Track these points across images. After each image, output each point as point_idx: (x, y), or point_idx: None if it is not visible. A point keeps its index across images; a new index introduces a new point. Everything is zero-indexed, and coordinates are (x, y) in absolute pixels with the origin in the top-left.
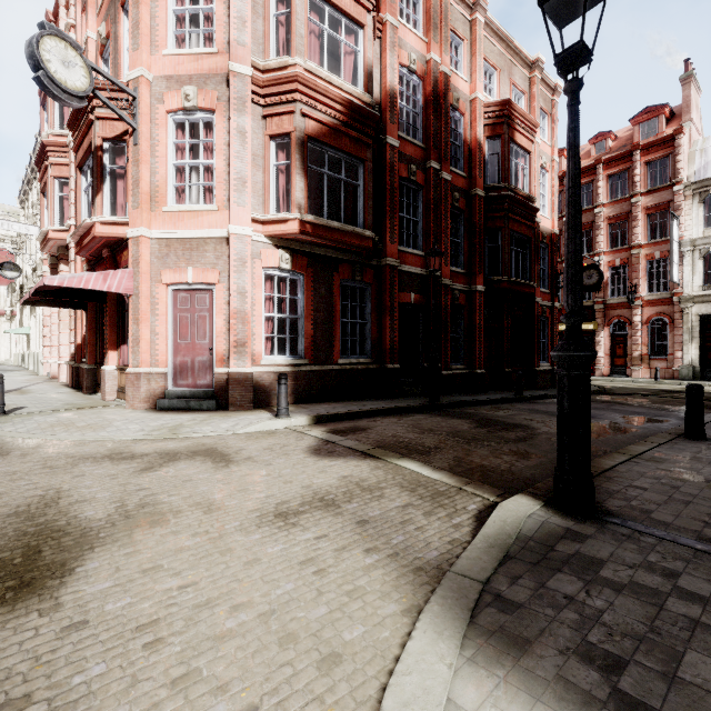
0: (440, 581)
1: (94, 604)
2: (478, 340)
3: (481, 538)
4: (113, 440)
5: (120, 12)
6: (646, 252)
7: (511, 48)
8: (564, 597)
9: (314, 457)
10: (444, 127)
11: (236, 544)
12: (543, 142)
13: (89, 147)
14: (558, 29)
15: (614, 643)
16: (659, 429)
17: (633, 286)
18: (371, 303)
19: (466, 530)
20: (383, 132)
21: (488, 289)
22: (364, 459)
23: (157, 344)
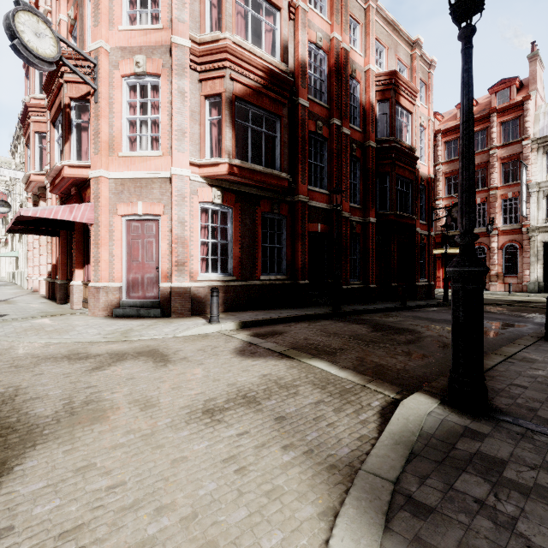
0: (353, 480)
1: (24, 507)
2: (371, 261)
3: (387, 435)
4: (74, 342)
5: None
6: (501, 193)
7: (397, 30)
8: (475, 501)
9: (239, 357)
10: (344, 91)
11: (165, 441)
12: (422, 105)
13: (59, 105)
14: None
15: None
16: (521, 332)
17: (491, 219)
18: (286, 231)
19: (372, 426)
20: (296, 95)
21: (378, 221)
22: (281, 359)
23: (113, 264)
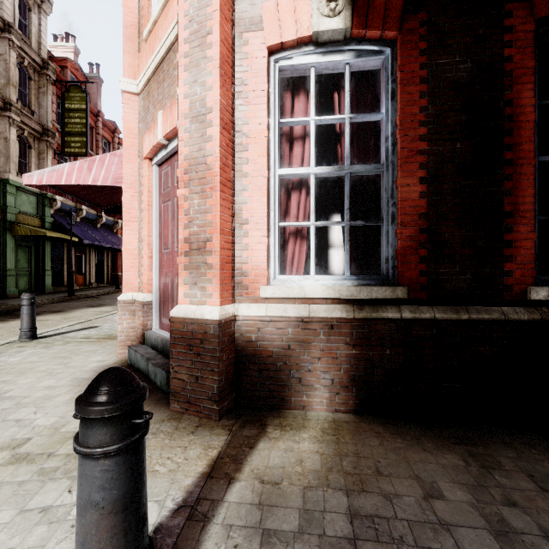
0: None
1: None
2: None
3: None
4: None
5: None
6: None
7: None
8: None
9: None
10: None
11: None
12: None
13: None
14: None
15: None
16: None
17: None
18: None
19: None
20: None
21: None
22: None
23: (142, 257)
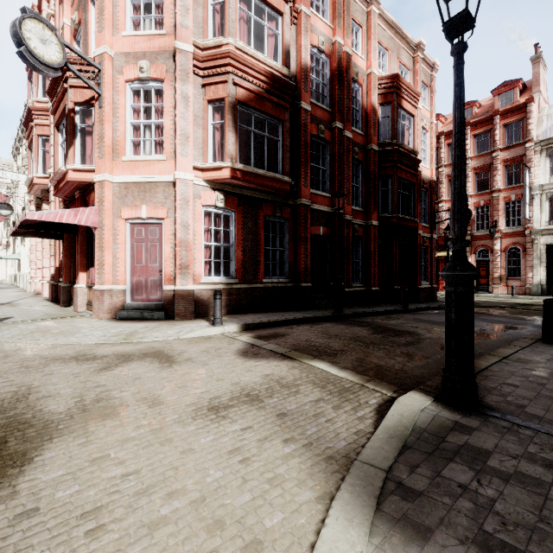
0: (349, 469)
1: (47, 492)
2: (373, 264)
3: (382, 429)
4: (80, 344)
5: (89, 3)
6: (504, 195)
7: (399, 33)
8: (459, 485)
9: (242, 358)
10: (347, 95)
11: (174, 435)
12: (424, 108)
13: (64, 109)
14: (445, 2)
15: (509, 533)
16: (519, 335)
17: (494, 221)
18: (289, 235)
19: (368, 422)
20: (298, 99)
21: (381, 223)
22: (283, 360)
23: (117, 267)
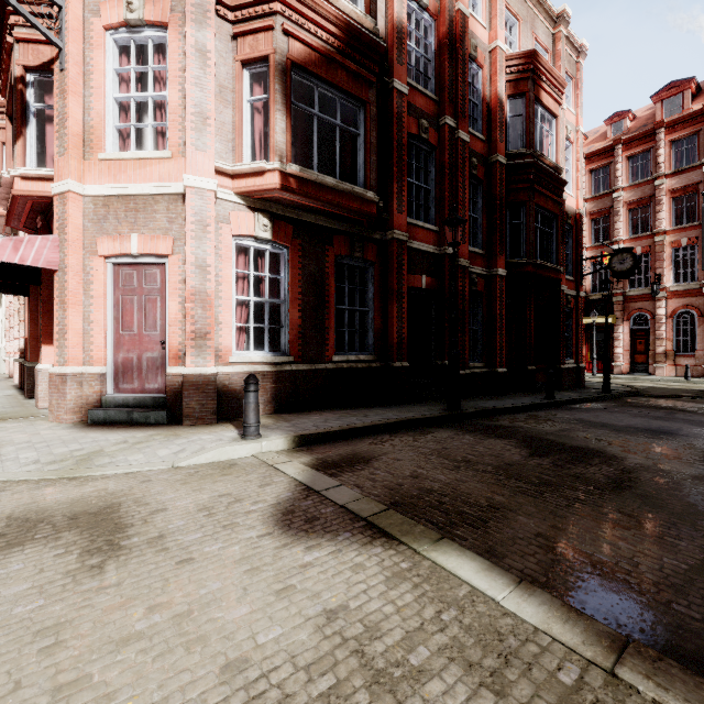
0: None
1: None
2: (499, 333)
3: None
4: None
5: None
6: (671, 239)
7: None
8: None
9: (279, 535)
10: (461, 77)
11: None
12: (568, 110)
13: (11, 82)
14: None
15: None
16: None
17: (657, 276)
18: (374, 287)
19: None
20: (389, 75)
21: (509, 273)
22: (371, 542)
23: (91, 336)
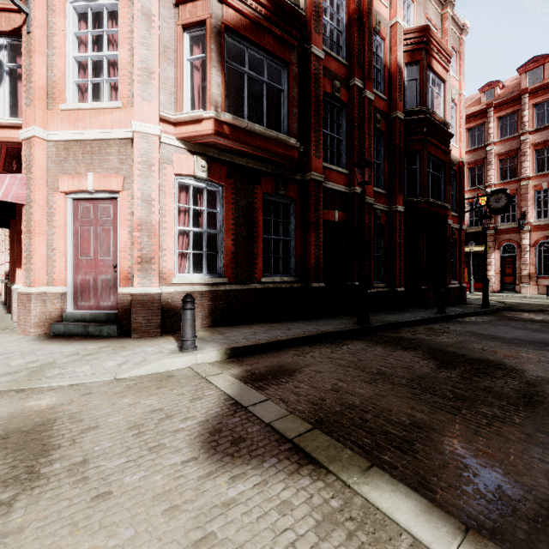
0: None
1: None
2: (398, 259)
3: None
4: None
5: None
6: (534, 183)
7: None
8: None
9: (204, 460)
10: (368, 46)
11: None
12: (453, 77)
13: None
14: None
15: None
16: None
17: (522, 213)
18: (295, 220)
19: None
20: (308, 42)
21: (406, 210)
22: (298, 471)
23: (54, 261)
